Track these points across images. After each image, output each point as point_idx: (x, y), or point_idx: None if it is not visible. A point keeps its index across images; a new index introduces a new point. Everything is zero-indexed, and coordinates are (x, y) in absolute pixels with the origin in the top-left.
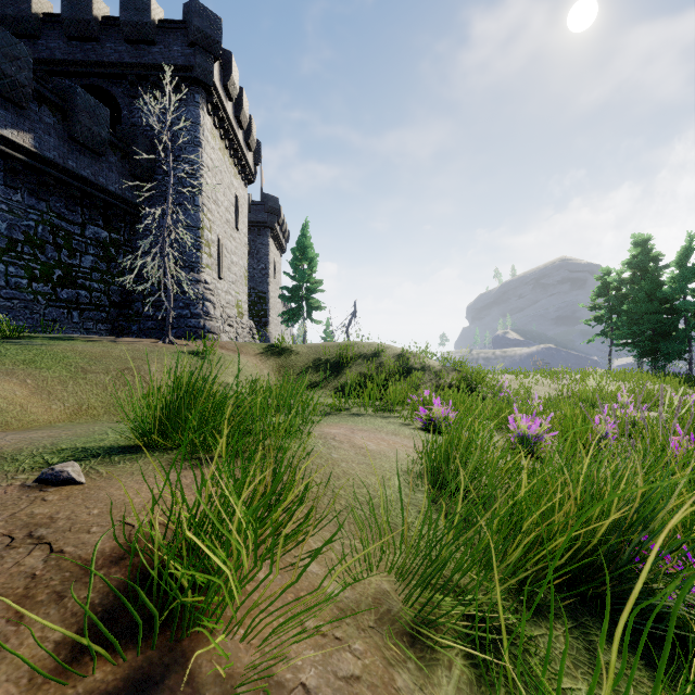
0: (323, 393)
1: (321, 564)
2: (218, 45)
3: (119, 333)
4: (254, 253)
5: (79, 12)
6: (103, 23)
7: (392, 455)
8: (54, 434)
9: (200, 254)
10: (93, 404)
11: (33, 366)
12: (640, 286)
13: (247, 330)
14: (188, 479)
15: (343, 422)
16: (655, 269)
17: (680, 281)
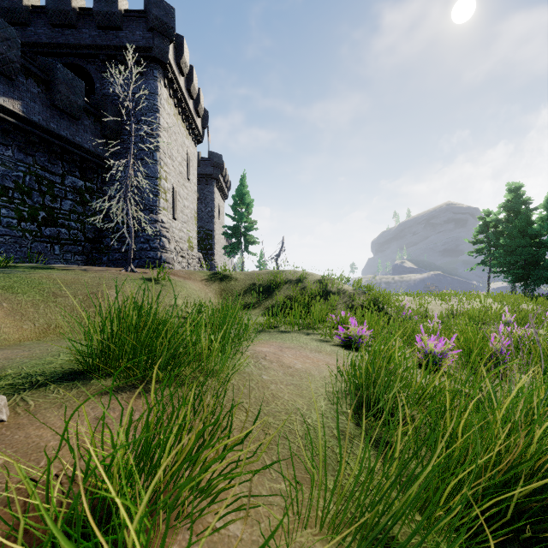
0: (256, 312)
1: (247, 522)
2: (172, 30)
3: (93, 263)
4: (202, 199)
5: (61, 4)
6: (80, 13)
7: (317, 374)
8: (11, 356)
9: (158, 199)
10: (61, 324)
11: (10, 291)
12: (514, 224)
13: (196, 260)
14: (116, 412)
15: (273, 340)
16: (526, 211)
17: (547, 220)
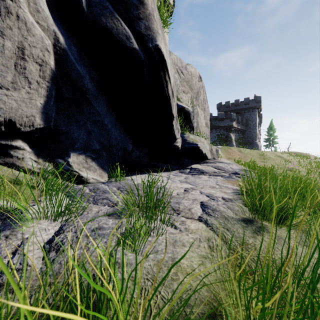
0: None
1: None
2: (260, 101)
3: None
4: None
5: (237, 102)
6: (240, 103)
7: None
8: None
9: (256, 137)
10: None
11: None
12: None
13: None
14: None
15: None
16: None
17: None
